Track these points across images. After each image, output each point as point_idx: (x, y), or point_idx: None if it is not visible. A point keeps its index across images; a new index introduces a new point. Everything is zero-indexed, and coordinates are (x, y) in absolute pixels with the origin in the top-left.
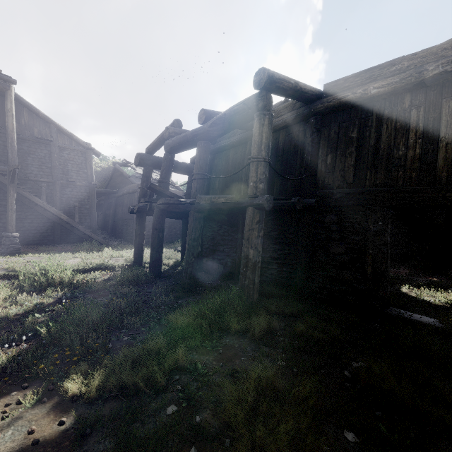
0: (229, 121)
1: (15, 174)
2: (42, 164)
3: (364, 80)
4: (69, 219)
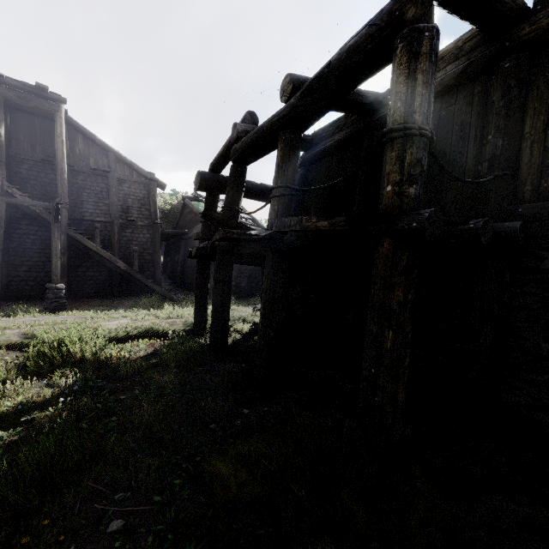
0: (338, 75)
1: (58, 211)
2: (98, 201)
3: None
4: (127, 266)
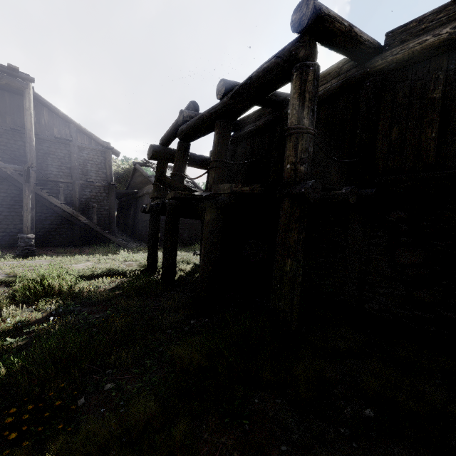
0: (256, 86)
1: (29, 173)
2: (61, 165)
3: (452, 15)
4: (87, 220)
